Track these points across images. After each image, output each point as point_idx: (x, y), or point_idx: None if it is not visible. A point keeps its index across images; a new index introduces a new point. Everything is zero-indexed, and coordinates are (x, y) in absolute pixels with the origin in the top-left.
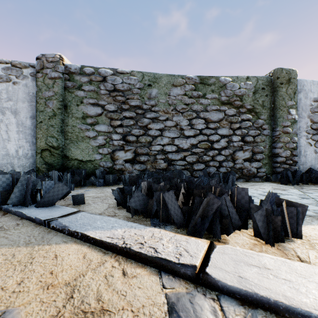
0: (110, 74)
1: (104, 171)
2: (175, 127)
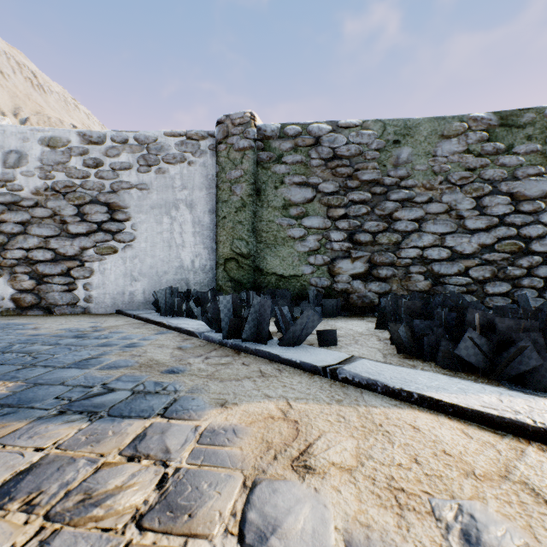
0: (326, 132)
1: (318, 293)
2: (446, 214)
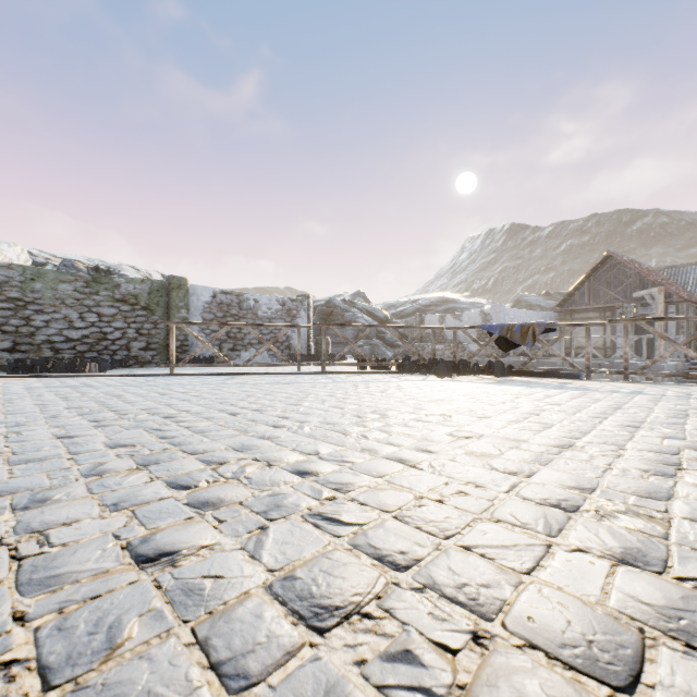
0: None
1: None
2: (64, 319)
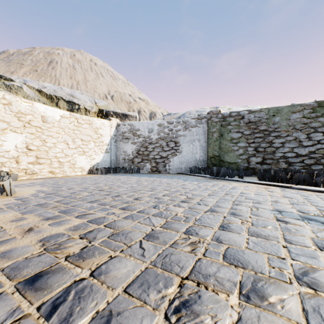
0: (246, 114)
1: (243, 168)
2: (294, 140)
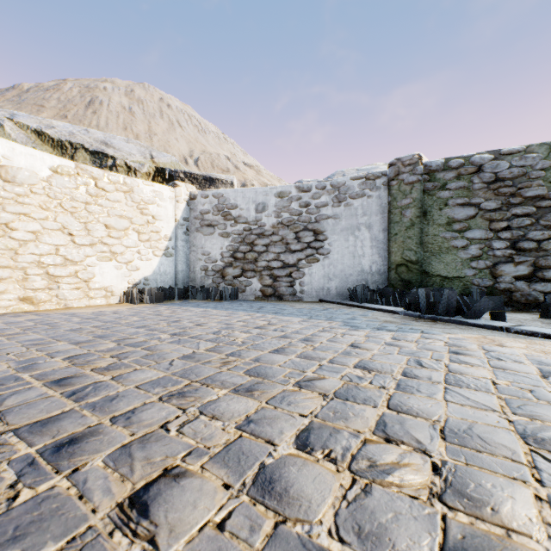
0: (488, 161)
1: (480, 291)
2: None
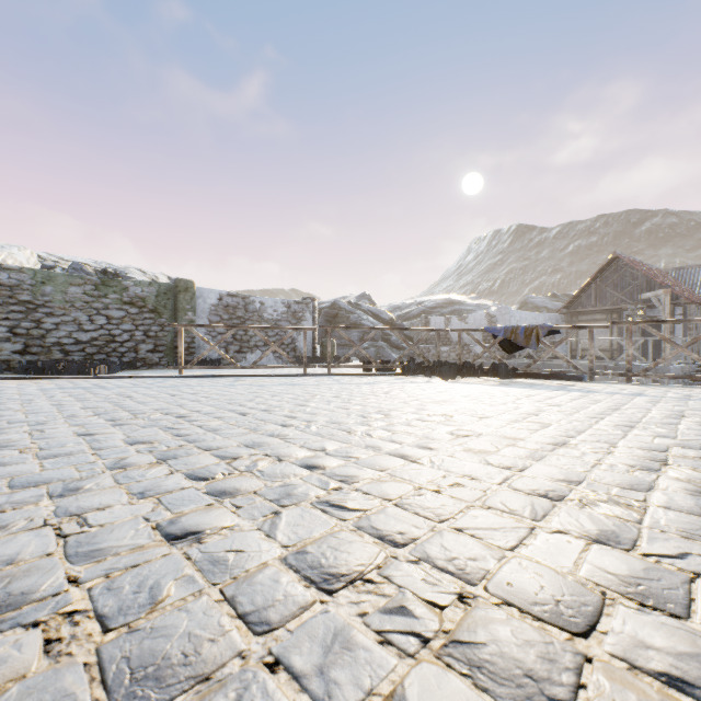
0: None
1: None
2: (74, 322)
